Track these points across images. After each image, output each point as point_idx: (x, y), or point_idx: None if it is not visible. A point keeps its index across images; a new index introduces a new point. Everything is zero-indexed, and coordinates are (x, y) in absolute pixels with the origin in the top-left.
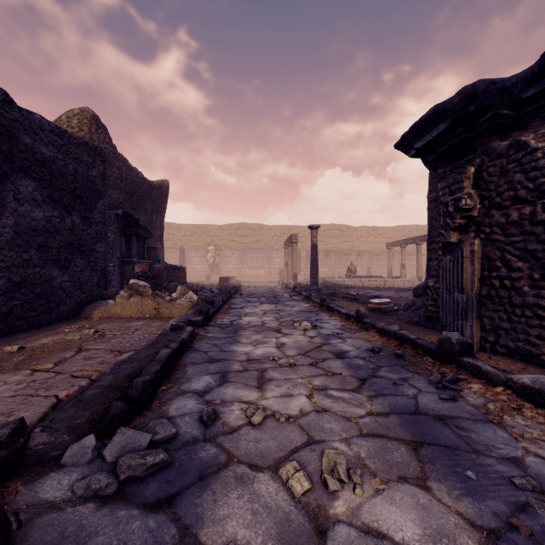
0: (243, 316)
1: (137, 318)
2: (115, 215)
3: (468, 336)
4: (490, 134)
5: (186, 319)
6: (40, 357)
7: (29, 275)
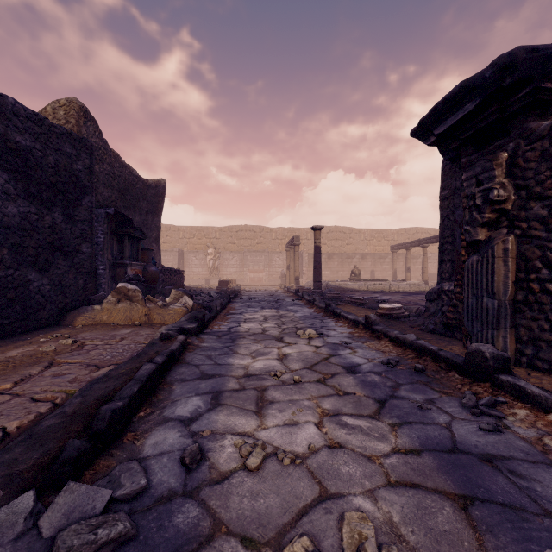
0: (242, 322)
1: (125, 325)
2: (106, 214)
3: (500, 348)
4: (528, 113)
5: (179, 327)
6: None
7: None
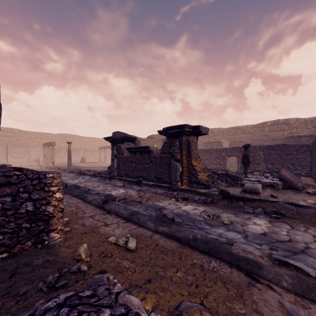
0: None
1: None
2: None
3: (115, 174)
4: (118, 143)
5: None
6: None
7: None
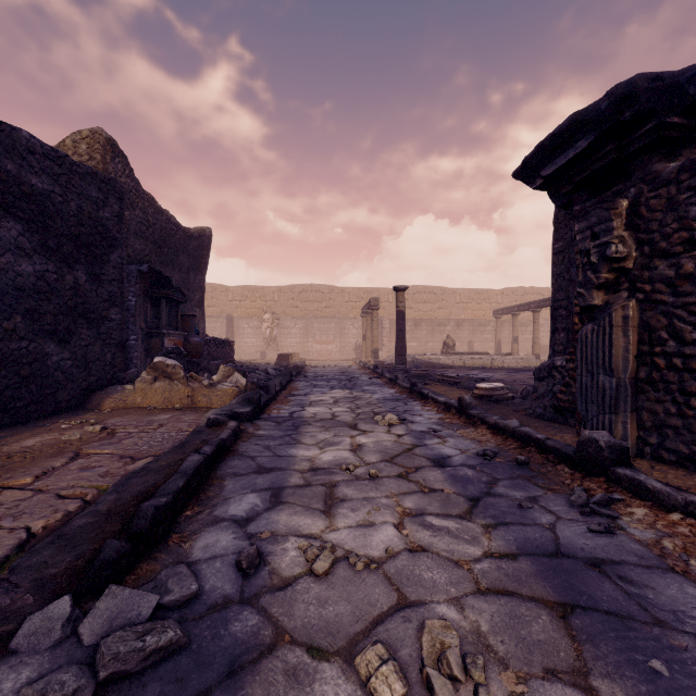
0: (306, 406)
1: (163, 408)
2: (138, 272)
3: (620, 437)
4: (652, 152)
5: (230, 411)
6: (17, 466)
7: (12, 351)
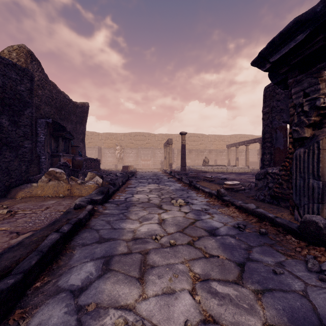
0: (135, 194)
1: (53, 197)
2: (46, 123)
3: (324, 218)
4: None
5: (89, 198)
6: None
7: None
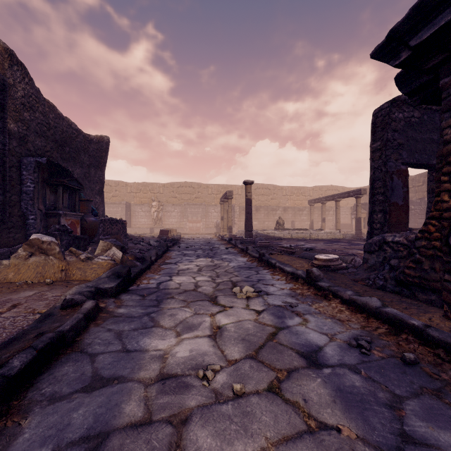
0: (174, 275)
1: (34, 283)
2: (36, 163)
3: None
4: None
5: (94, 287)
6: None
7: None
